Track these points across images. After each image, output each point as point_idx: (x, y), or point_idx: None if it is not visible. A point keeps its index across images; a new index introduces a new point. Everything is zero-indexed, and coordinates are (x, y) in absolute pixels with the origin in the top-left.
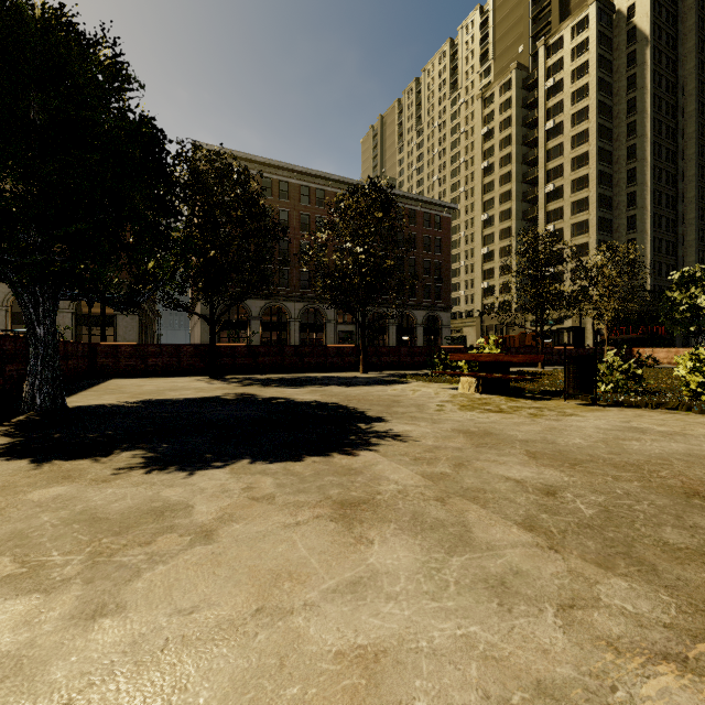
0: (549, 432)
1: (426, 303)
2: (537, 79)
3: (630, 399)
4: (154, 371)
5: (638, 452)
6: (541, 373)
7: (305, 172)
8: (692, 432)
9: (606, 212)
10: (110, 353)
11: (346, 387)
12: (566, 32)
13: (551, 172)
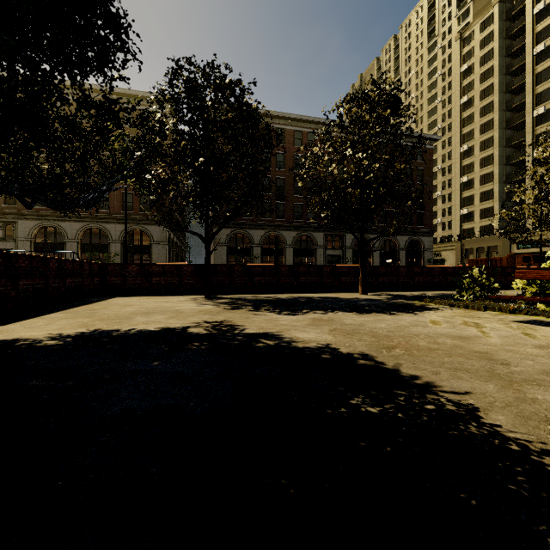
0: None
1: (409, 229)
2: (522, 8)
3: None
4: (158, 290)
5: None
6: None
7: (298, 118)
8: None
9: None
10: (119, 272)
11: (358, 314)
12: None
13: (540, 95)
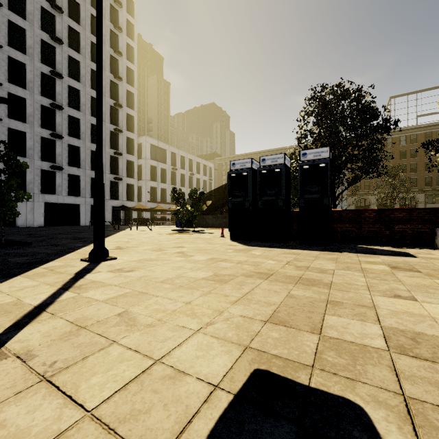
0: None
1: None
2: None
3: None
4: None
5: None
6: None
7: (402, 130)
8: None
9: None
10: None
11: None
12: None
13: None
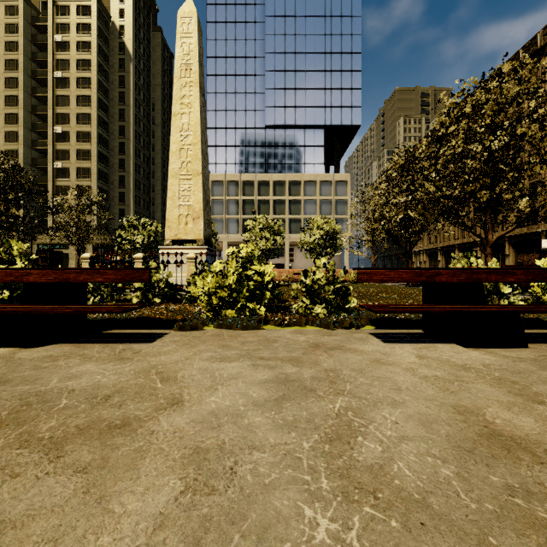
0: None
1: None
2: (47, 26)
3: None
4: None
5: None
6: None
7: None
8: None
9: (104, 166)
10: None
11: None
12: (73, 5)
13: (60, 116)
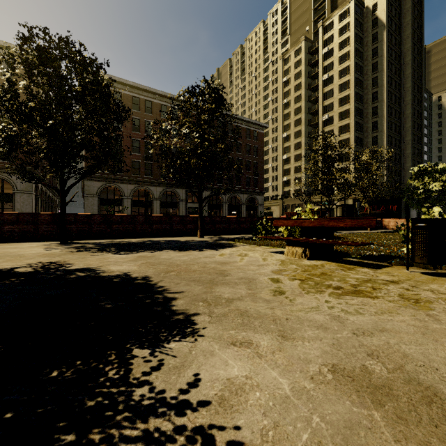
0: None
1: (248, 189)
2: (317, 48)
3: None
4: (10, 237)
5: None
6: (339, 237)
7: (164, 95)
8: None
9: (360, 133)
10: None
11: (177, 251)
12: (336, 18)
13: (326, 107)
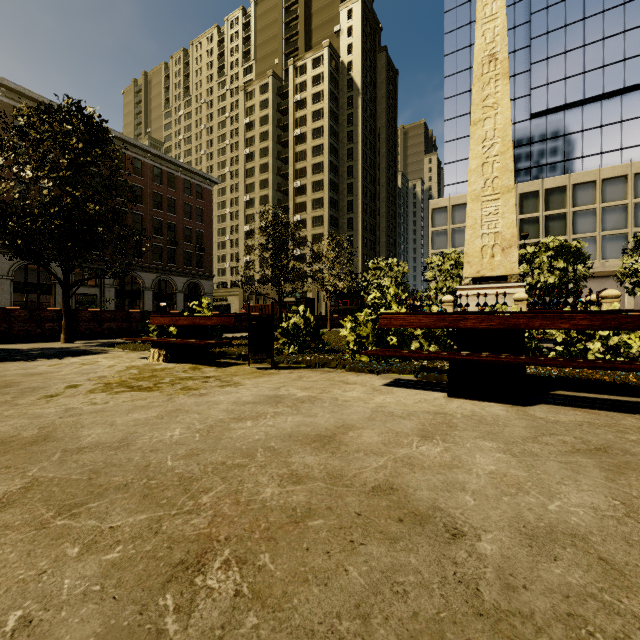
0: (156, 420)
1: (187, 270)
2: (288, 91)
3: (307, 359)
4: None
5: (231, 443)
6: None
7: (21, 91)
8: (326, 395)
9: (335, 211)
10: None
11: None
12: (309, 62)
13: (298, 171)
